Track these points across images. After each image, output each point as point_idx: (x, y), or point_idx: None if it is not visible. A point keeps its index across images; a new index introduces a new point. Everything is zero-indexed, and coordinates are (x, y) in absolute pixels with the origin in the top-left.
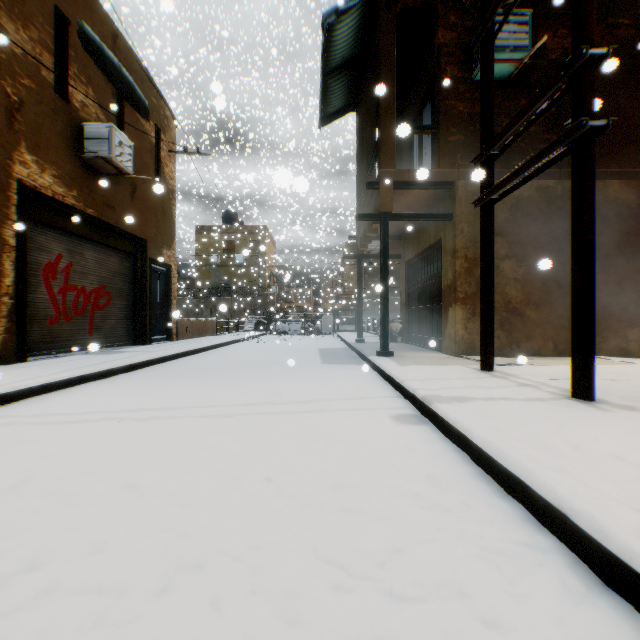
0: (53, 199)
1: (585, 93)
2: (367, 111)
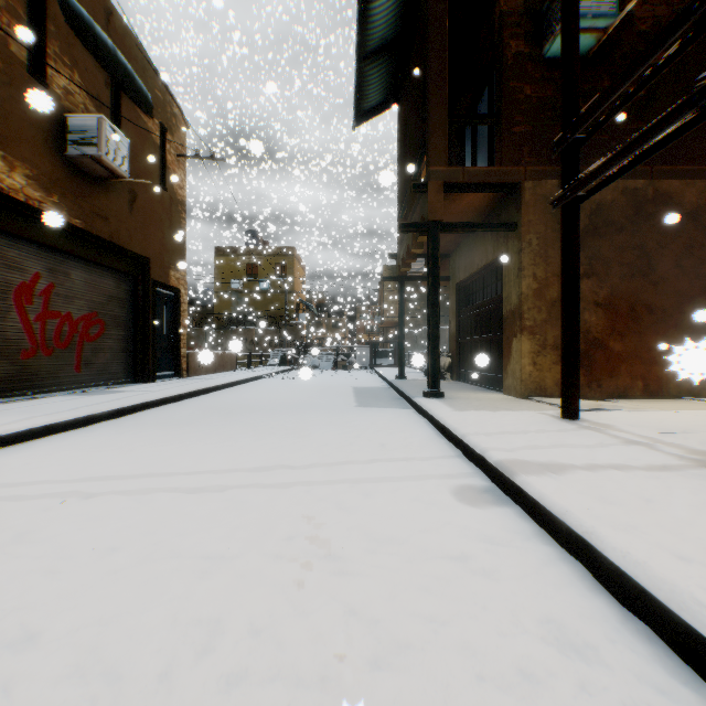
0: (26, 205)
1: None
2: (411, 103)
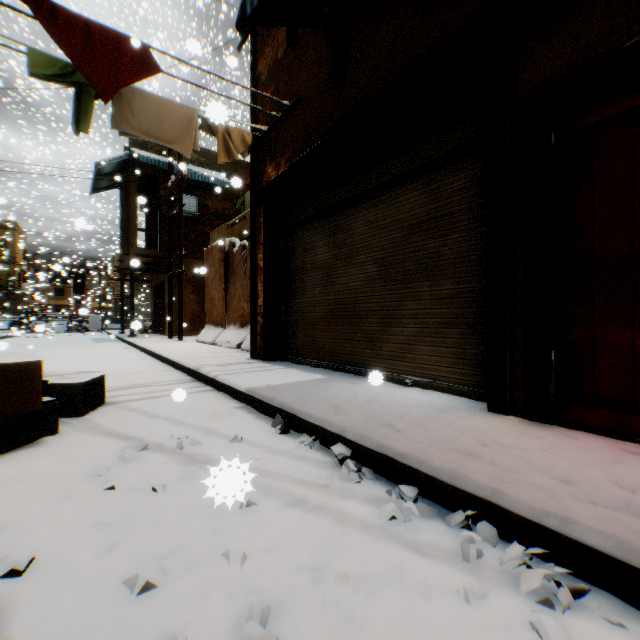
0: None
1: (181, 262)
2: (126, 203)
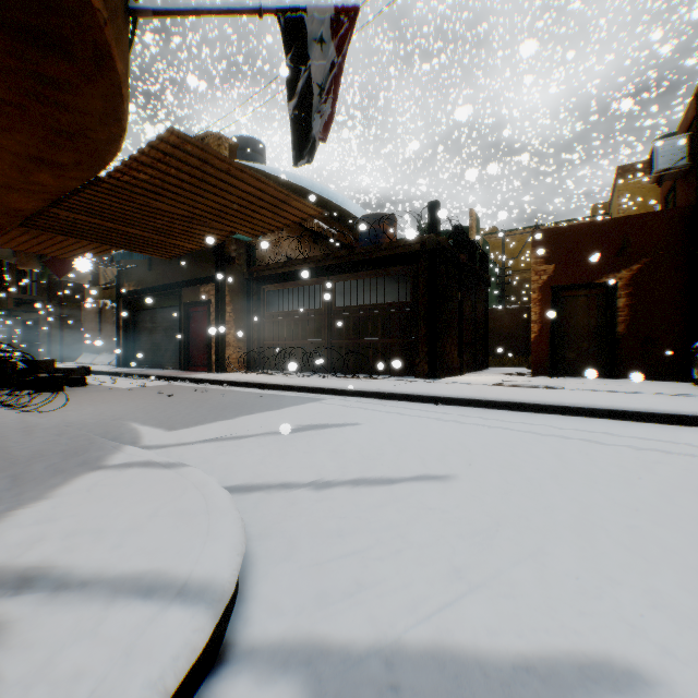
0: None
1: (63, 310)
2: None
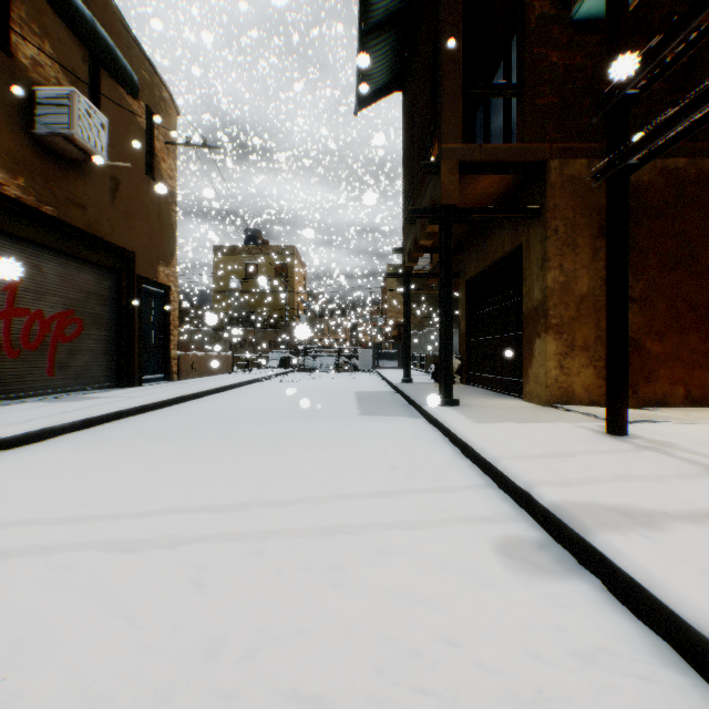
0: None
1: None
2: (419, 81)
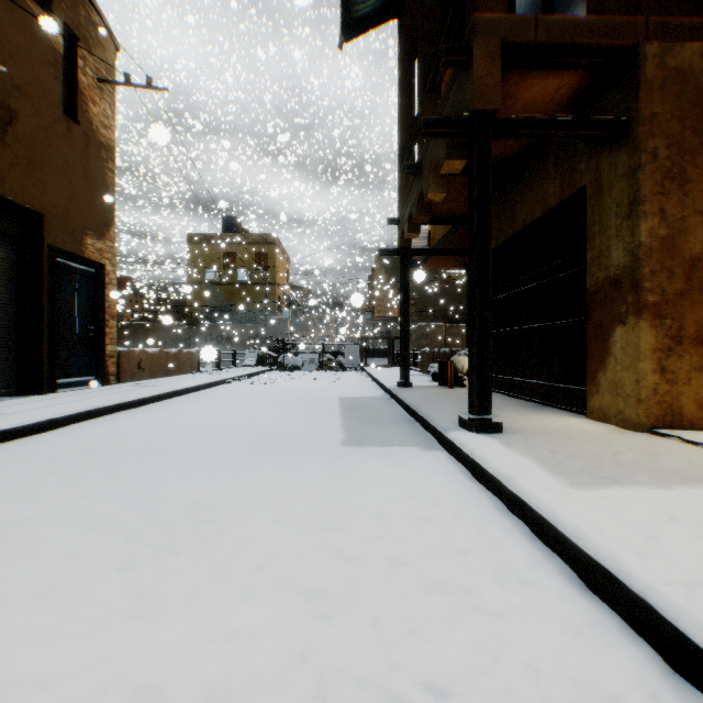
0: None
1: None
2: None
